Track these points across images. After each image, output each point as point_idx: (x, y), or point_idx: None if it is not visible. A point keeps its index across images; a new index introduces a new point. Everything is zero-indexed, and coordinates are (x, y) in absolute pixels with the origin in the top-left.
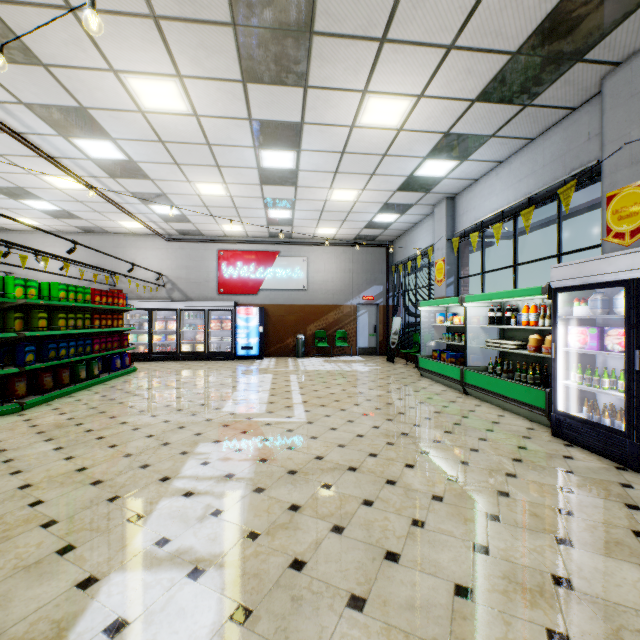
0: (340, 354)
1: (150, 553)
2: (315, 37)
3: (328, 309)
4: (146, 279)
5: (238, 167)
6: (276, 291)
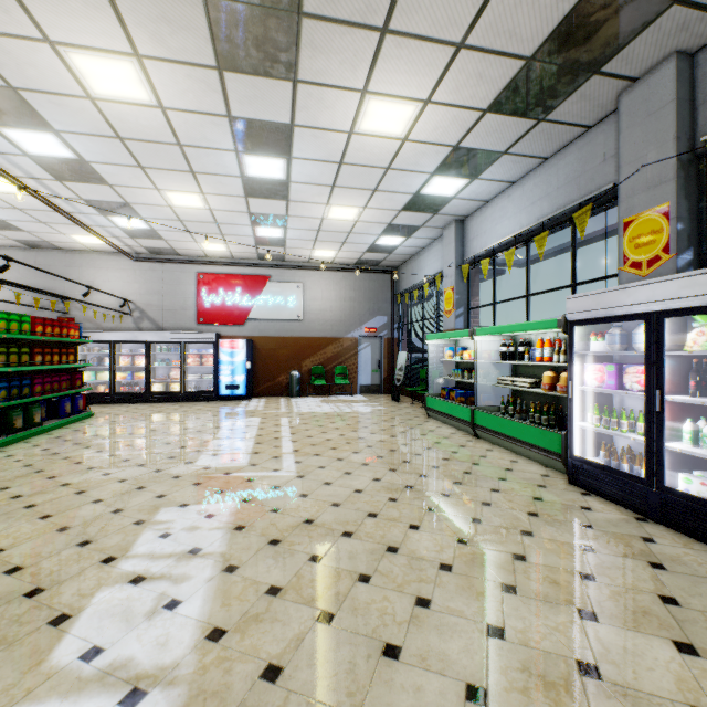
0: (340, 393)
1: (72, 672)
2: (304, 19)
3: (326, 342)
4: (108, 305)
5: (217, 174)
6: (266, 321)
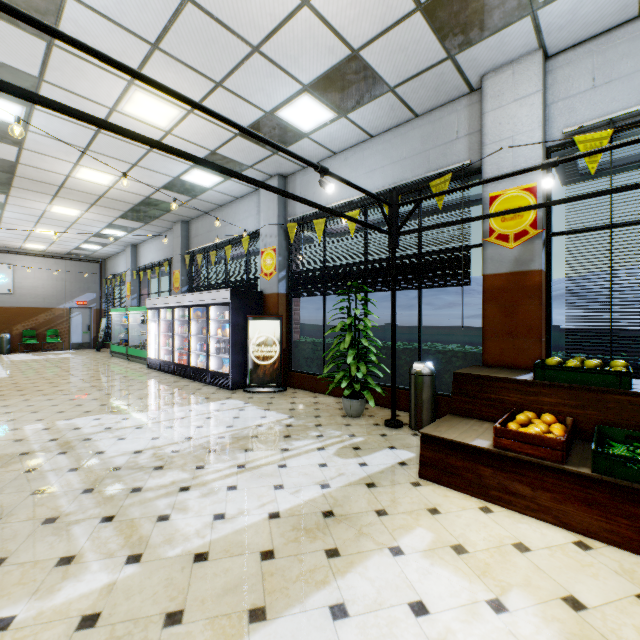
0: (52, 349)
1: None
2: (14, 187)
3: (39, 311)
4: None
5: None
6: None
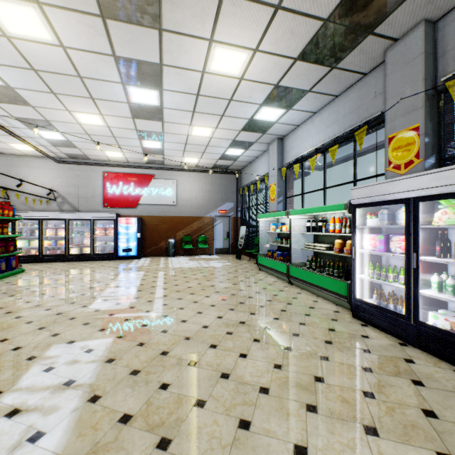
0: (202, 253)
1: None
2: None
3: (193, 220)
4: (38, 194)
5: (111, 101)
6: (152, 205)
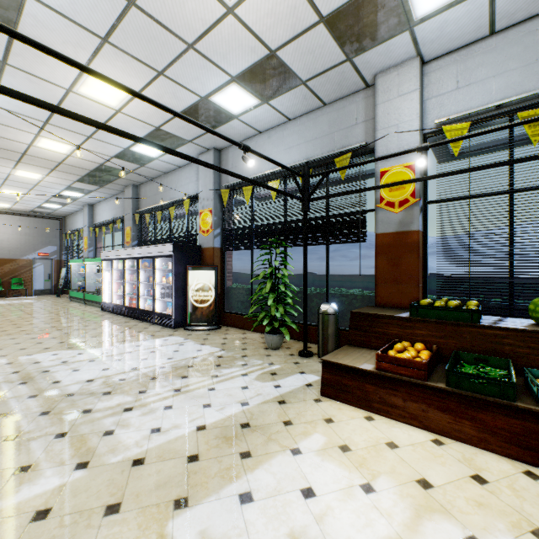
0: (16, 295)
1: None
2: None
3: (4, 262)
4: None
5: None
6: None
